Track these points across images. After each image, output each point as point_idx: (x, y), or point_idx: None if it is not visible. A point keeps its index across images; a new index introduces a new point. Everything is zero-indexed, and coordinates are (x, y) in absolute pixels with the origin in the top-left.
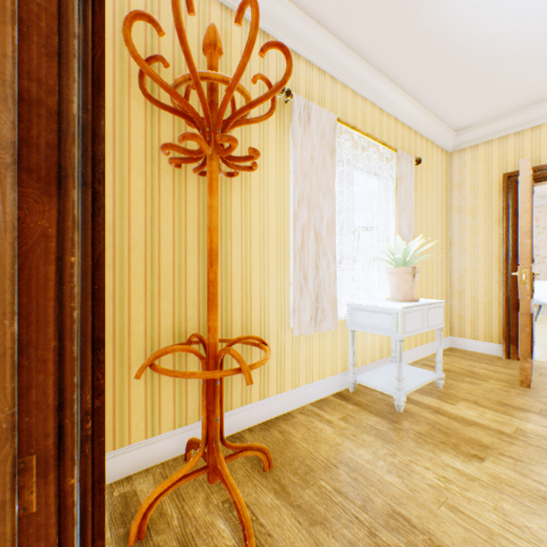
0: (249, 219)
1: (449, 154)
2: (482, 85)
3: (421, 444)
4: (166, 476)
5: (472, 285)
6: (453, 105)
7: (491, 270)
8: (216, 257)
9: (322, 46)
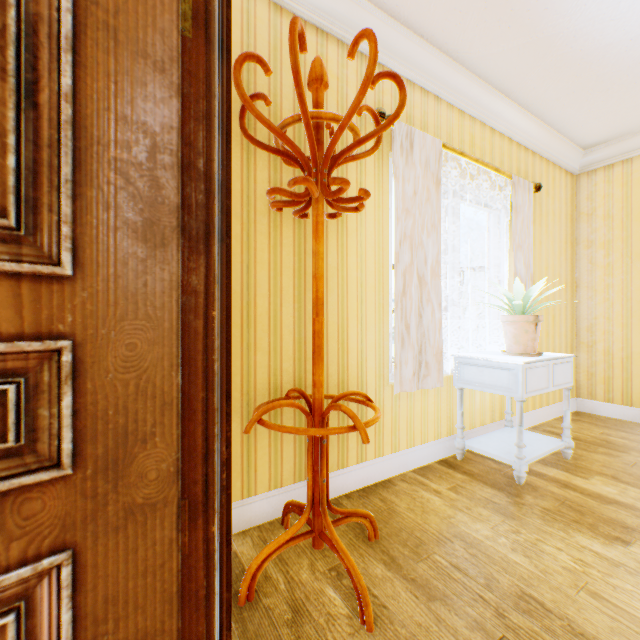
0: (345, 262)
1: (575, 176)
2: (620, 93)
3: (550, 522)
4: (264, 539)
5: (605, 336)
6: (582, 118)
7: (630, 317)
8: (322, 307)
9: (425, 63)
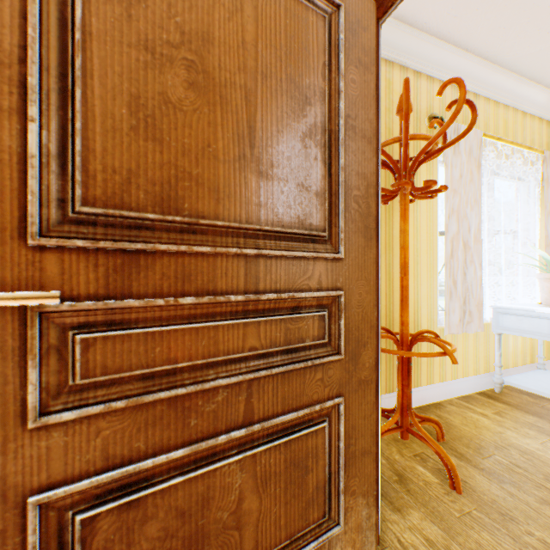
0: None
1: None
2: None
3: None
4: None
5: None
6: None
7: None
8: (407, 269)
9: (467, 69)
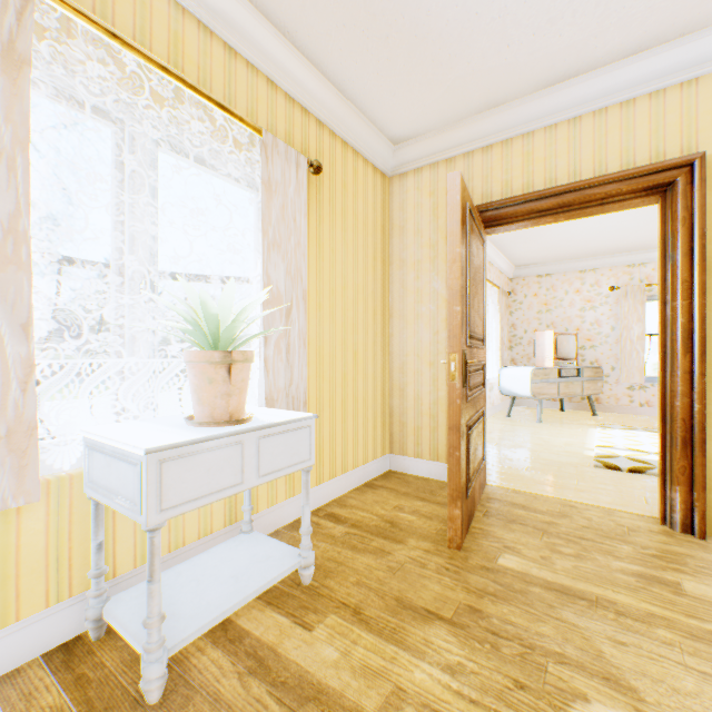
0: None
1: (389, 179)
2: (405, 50)
3: None
4: None
5: (416, 377)
6: (374, 87)
7: (437, 354)
8: None
9: None
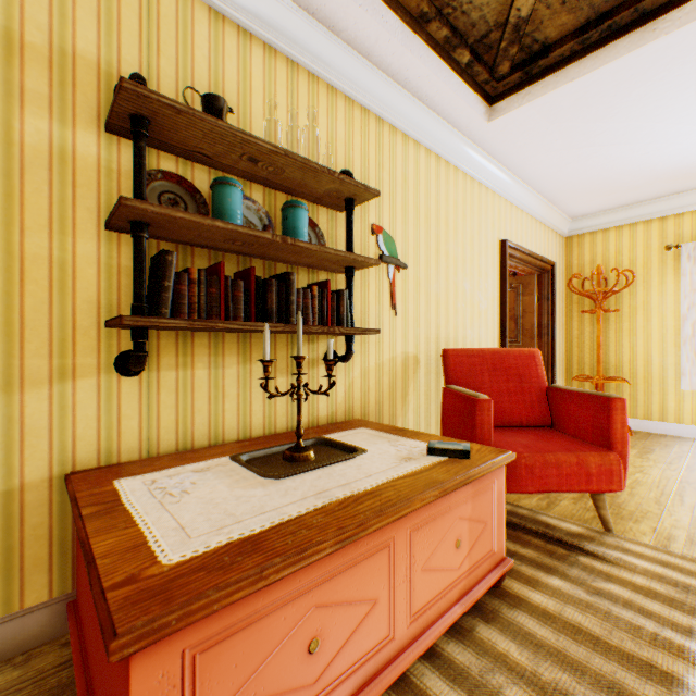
0: (648, 323)
1: None
2: None
3: None
4: None
5: None
6: None
7: None
8: (598, 346)
9: None
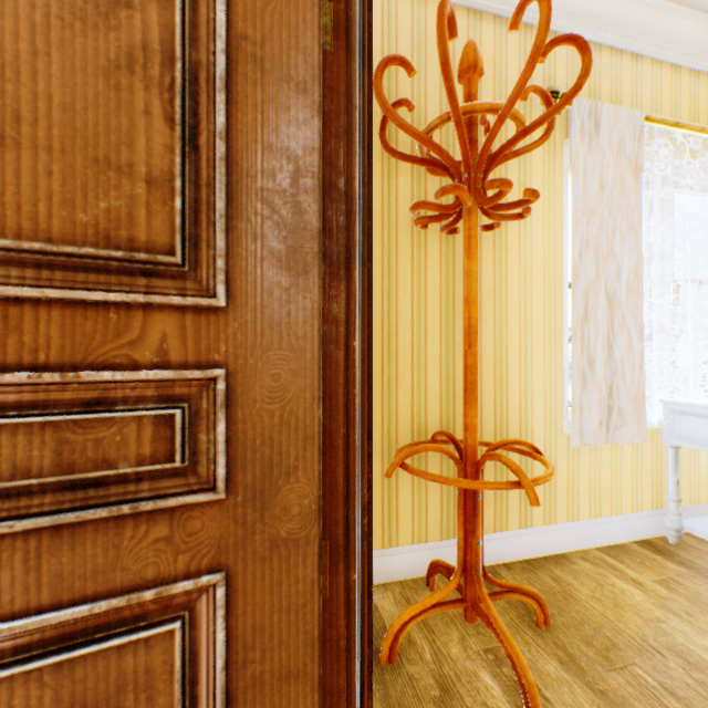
0: (503, 283)
1: None
2: None
3: None
4: (407, 598)
5: None
6: None
7: None
8: (475, 336)
9: (617, 13)
